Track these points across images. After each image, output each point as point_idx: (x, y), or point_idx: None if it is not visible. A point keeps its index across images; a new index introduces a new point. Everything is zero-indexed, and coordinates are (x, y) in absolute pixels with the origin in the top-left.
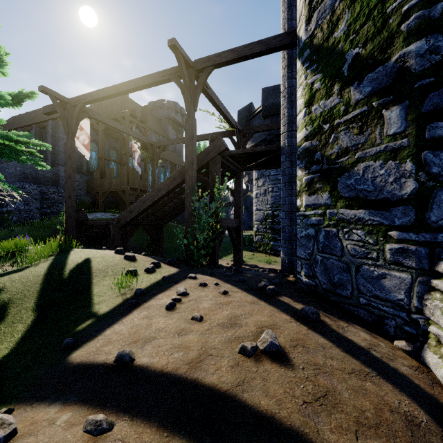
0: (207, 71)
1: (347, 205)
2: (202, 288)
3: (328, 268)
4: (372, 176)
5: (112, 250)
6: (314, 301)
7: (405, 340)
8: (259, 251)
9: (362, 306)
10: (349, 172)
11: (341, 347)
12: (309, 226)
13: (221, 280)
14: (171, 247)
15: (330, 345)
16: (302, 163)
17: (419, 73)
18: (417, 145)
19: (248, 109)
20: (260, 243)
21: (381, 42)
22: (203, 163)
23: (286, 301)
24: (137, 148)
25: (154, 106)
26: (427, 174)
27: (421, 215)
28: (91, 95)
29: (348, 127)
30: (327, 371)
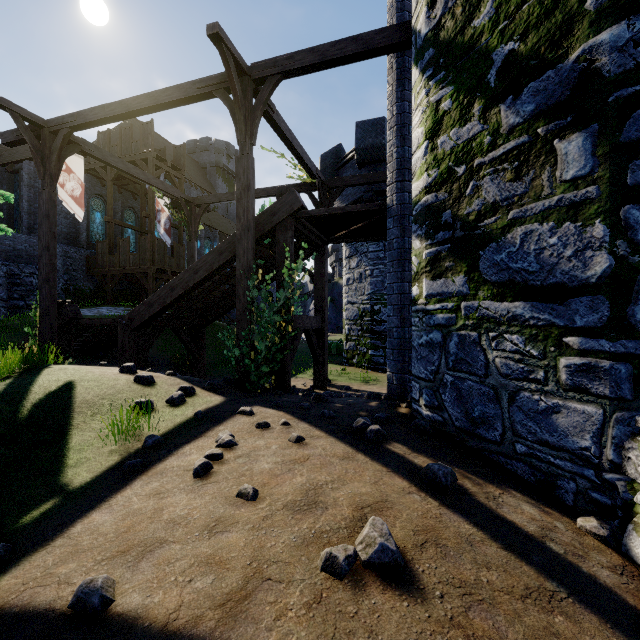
0: (271, 82)
1: (495, 294)
2: (261, 433)
3: (463, 394)
4: (537, 247)
5: (116, 368)
6: (443, 449)
7: (596, 517)
8: (352, 364)
9: (519, 458)
10: (498, 242)
11: (499, 538)
12: (432, 328)
13: (293, 416)
14: (219, 359)
15: (481, 536)
16: (421, 229)
17: (616, 78)
18: (612, 196)
19: (336, 154)
20: (353, 353)
21: (552, 30)
22: (266, 229)
23: (400, 451)
24: (164, 206)
25: (194, 148)
26: (630, 243)
27: (620, 311)
28: (83, 116)
29: (496, 169)
30: (484, 597)
